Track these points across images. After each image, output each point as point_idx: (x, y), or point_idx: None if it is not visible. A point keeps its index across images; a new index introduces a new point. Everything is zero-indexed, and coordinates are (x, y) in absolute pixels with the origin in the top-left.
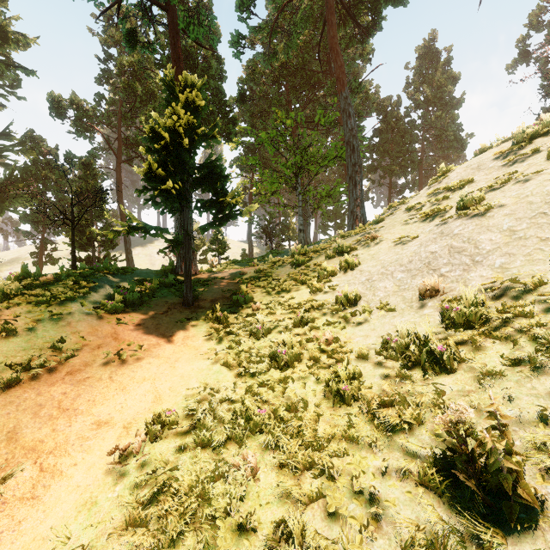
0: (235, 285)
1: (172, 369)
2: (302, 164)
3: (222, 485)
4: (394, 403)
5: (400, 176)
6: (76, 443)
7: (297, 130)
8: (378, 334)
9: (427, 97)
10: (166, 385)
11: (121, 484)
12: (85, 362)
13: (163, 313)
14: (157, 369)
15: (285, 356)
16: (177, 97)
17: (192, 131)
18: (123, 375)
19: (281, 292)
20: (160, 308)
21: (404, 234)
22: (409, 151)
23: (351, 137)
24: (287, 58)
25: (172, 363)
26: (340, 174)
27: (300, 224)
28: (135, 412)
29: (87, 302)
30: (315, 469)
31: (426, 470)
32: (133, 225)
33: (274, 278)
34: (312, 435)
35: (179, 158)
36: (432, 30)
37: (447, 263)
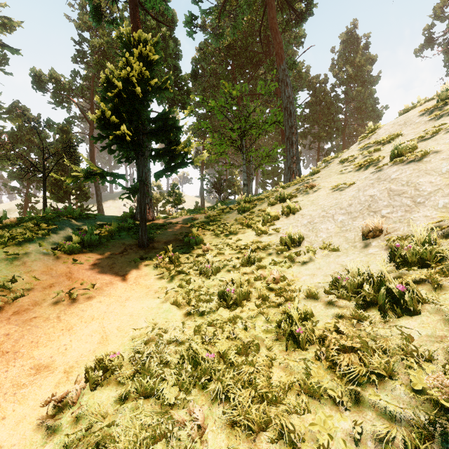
0: (187, 229)
1: (122, 308)
2: (246, 128)
3: (163, 448)
4: (355, 348)
5: (326, 141)
6: (10, 392)
7: (241, 102)
8: (325, 273)
9: (349, 75)
10: (114, 324)
11: (50, 443)
12: (34, 301)
13: (119, 253)
14: (107, 307)
15: (234, 294)
16: (133, 54)
17: (145, 83)
18: (71, 314)
19: (229, 235)
20: (116, 249)
21: (340, 182)
22: (334, 120)
23: (289, 103)
24: (233, 40)
25: (122, 301)
26: (277, 139)
27: (244, 179)
28: (79, 354)
29: (45, 243)
30: (272, 430)
31: (416, 444)
32: (91, 171)
33: (222, 223)
34: (265, 385)
35: (133, 108)
36: (354, 20)
37: (387, 205)
